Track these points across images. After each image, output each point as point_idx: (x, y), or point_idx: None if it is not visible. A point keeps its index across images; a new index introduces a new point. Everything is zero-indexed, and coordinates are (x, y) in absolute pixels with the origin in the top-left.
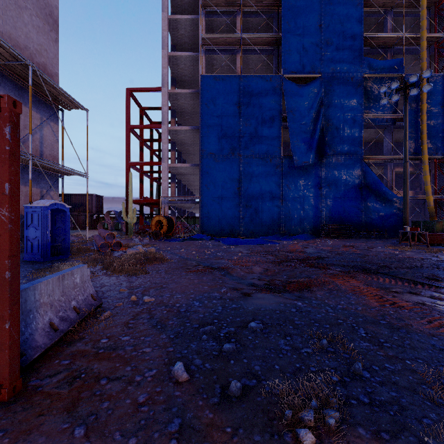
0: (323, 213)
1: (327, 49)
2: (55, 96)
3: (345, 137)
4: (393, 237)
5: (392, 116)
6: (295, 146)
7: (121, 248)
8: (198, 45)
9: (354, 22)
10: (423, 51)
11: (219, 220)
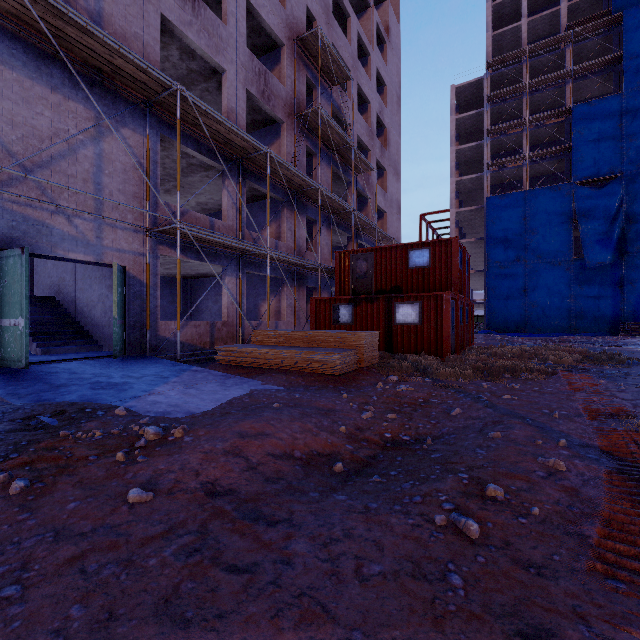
0: (624, 311)
1: (630, 147)
2: None
3: None
4: None
5: None
6: (587, 249)
7: None
8: (482, 156)
9: None
10: None
11: (504, 319)
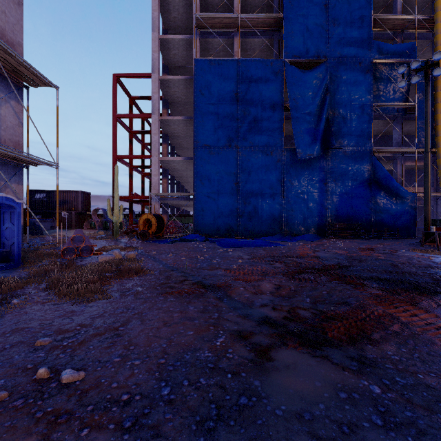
0: (329, 211)
1: (333, 31)
2: (13, 66)
3: (352, 127)
4: (407, 237)
5: (403, 105)
6: (298, 137)
7: (92, 254)
8: (192, 30)
9: (363, 2)
10: (438, 34)
11: (215, 219)
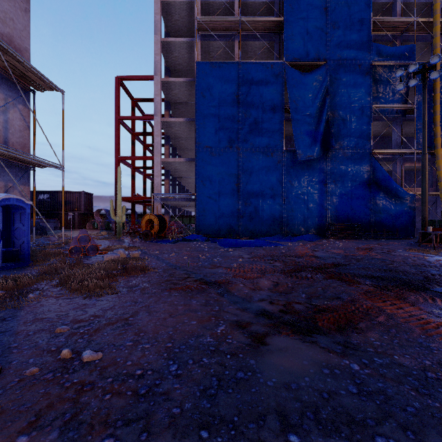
0: (329, 211)
1: (333, 34)
2: (21, 72)
3: (352, 129)
4: (406, 238)
5: (402, 107)
6: (298, 139)
7: (98, 253)
8: (194, 32)
9: (362, 5)
10: (436, 37)
11: (216, 220)
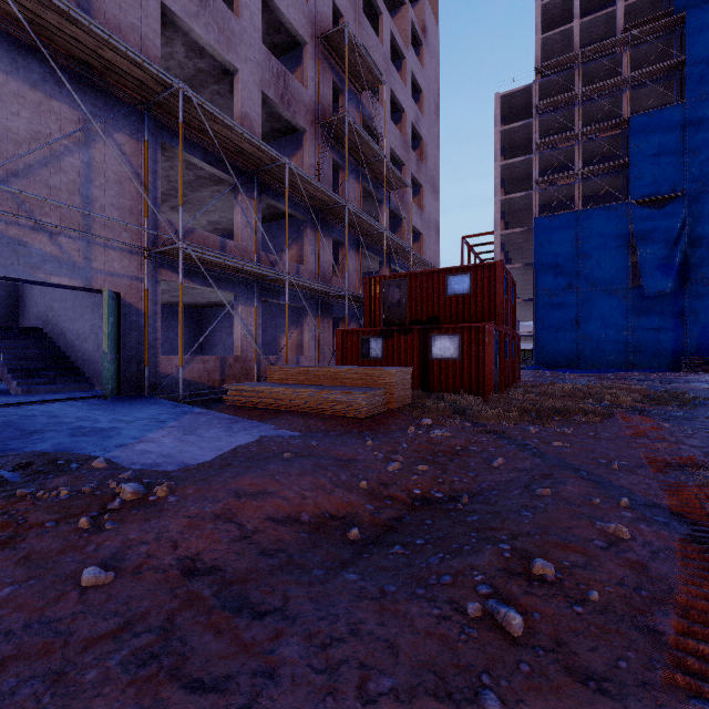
0: (687, 345)
1: (693, 162)
2: None
3: None
4: None
5: None
6: (646, 275)
7: None
8: (530, 173)
9: None
10: None
11: (555, 353)
